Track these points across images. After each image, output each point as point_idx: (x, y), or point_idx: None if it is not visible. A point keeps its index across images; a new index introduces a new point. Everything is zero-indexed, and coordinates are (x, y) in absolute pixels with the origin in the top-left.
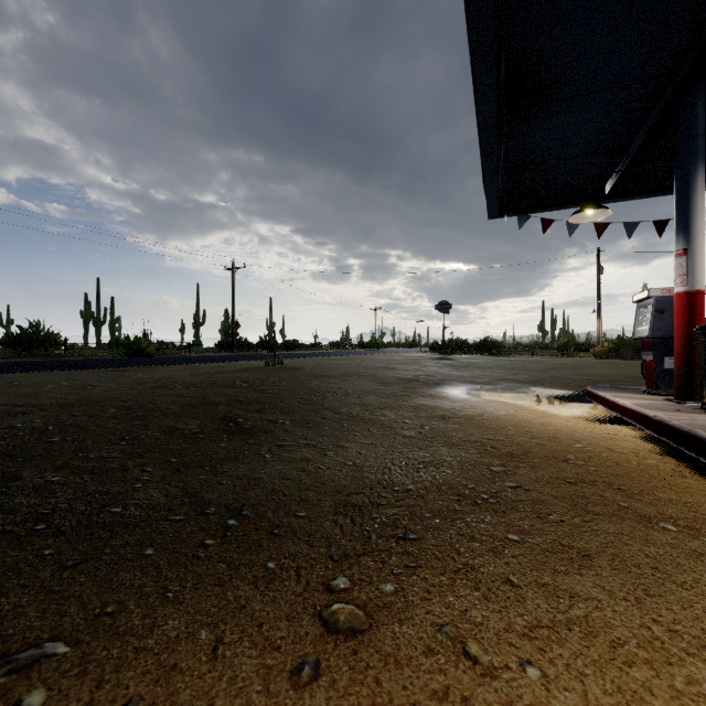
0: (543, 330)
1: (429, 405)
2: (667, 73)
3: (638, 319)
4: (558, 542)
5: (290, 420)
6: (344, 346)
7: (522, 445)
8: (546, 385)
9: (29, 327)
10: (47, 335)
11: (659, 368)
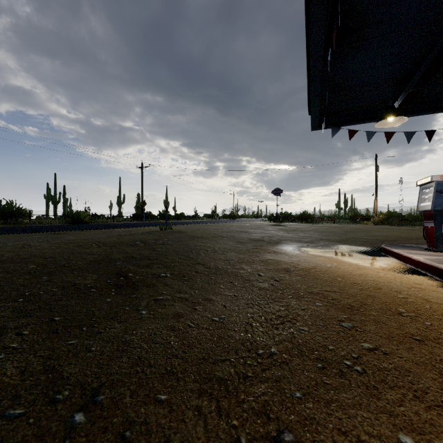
0: (339, 207)
1: (275, 259)
2: None
3: (421, 197)
4: None
5: (170, 274)
6: (213, 217)
7: (356, 296)
8: (350, 243)
9: (5, 204)
10: (18, 210)
11: (438, 233)
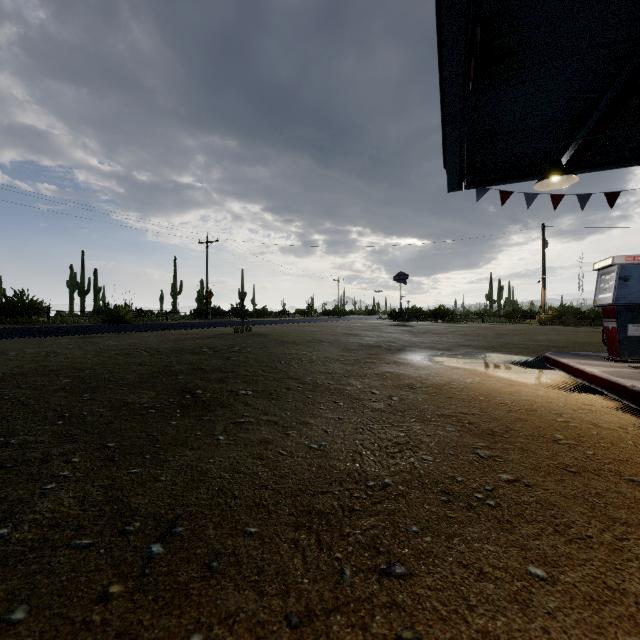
0: (491, 299)
1: (395, 373)
2: (636, 37)
3: (599, 287)
4: (602, 581)
5: (252, 391)
6: (310, 314)
7: (501, 420)
8: (503, 351)
9: (13, 295)
10: (31, 304)
11: (622, 336)
